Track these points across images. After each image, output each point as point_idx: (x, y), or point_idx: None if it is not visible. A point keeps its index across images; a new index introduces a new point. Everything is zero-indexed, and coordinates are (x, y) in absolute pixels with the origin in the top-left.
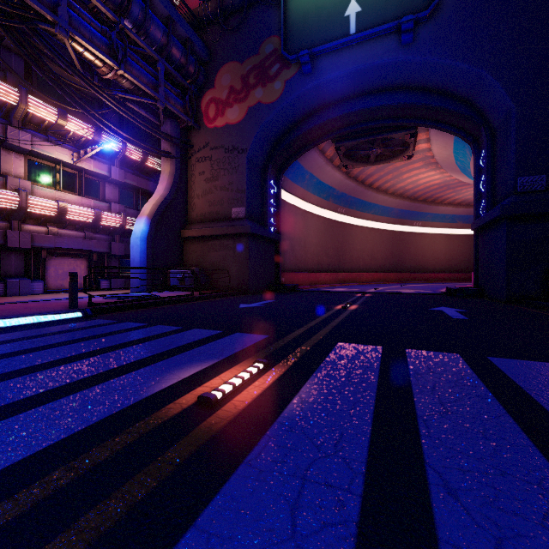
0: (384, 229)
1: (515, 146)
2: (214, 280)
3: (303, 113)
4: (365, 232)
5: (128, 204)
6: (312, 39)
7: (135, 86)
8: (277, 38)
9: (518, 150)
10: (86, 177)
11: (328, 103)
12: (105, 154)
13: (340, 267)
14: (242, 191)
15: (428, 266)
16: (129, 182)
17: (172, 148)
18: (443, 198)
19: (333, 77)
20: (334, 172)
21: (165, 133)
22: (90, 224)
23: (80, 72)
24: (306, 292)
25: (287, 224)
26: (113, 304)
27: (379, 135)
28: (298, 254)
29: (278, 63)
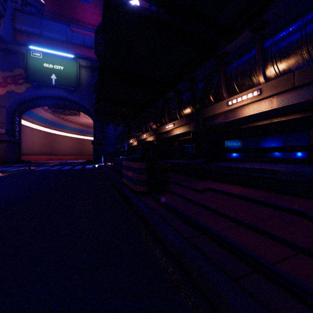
0: (74, 137)
1: (96, 127)
2: None
3: (34, 97)
4: (65, 138)
5: None
6: (38, 79)
7: None
8: (22, 70)
9: (96, 128)
10: None
11: (45, 97)
12: None
13: (52, 153)
14: (3, 123)
15: None
16: None
17: None
18: None
19: (47, 93)
20: (48, 114)
21: None
22: None
23: None
24: (35, 163)
25: (24, 134)
26: None
27: (66, 109)
28: (29, 147)
29: (23, 80)
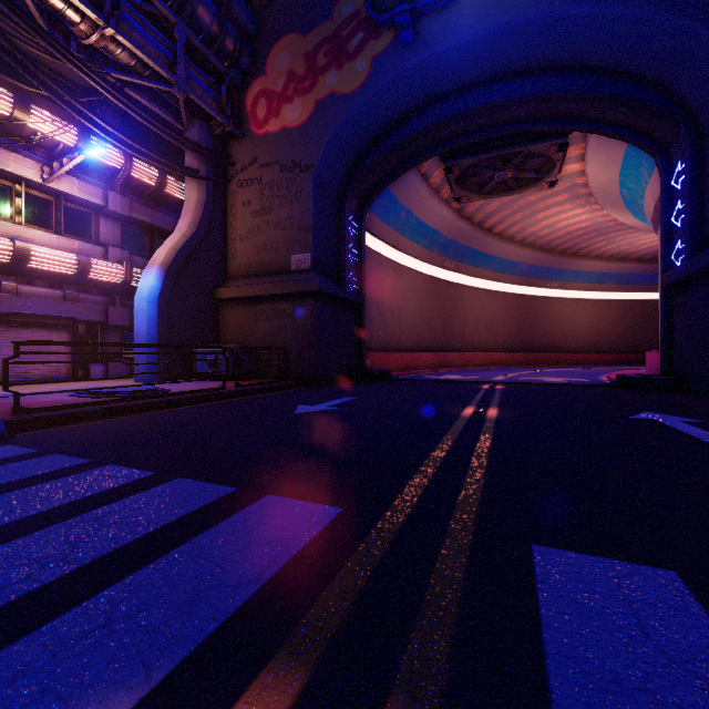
0: (507, 292)
1: None
2: (265, 363)
3: (398, 112)
4: (482, 295)
5: (137, 250)
6: None
7: (137, 60)
8: None
9: None
10: (67, 206)
11: (436, 95)
12: (100, 173)
13: (447, 344)
14: (306, 229)
15: (567, 343)
16: (137, 216)
17: (201, 165)
18: (590, 249)
19: (446, 49)
20: (440, 209)
21: (190, 140)
22: (72, 277)
23: (38, 25)
24: (404, 382)
25: (374, 282)
26: (66, 410)
27: (512, 147)
28: (389, 325)
29: (361, 32)
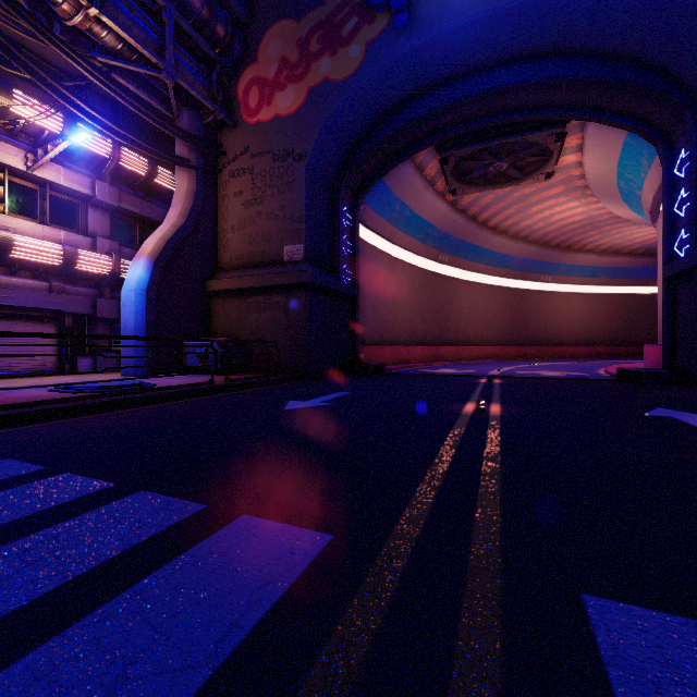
0: (501, 286)
1: None
2: (257, 356)
3: (393, 100)
4: (476, 289)
5: (127, 242)
6: None
7: (124, 43)
8: None
9: None
10: (53, 195)
11: (432, 82)
12: (88, 162)
13: (441, 338)
14: (299, 219)
15: (560, 337)
16: (126, 207)
17: (192, 154)
18: (583, 243)
19: (443, 33)
20: (435, 201)
21: (180, 128)
22: (58, 268)
23: (17, 3)
24: (398, 376)
25: (368, 275)
26: (37, 407)
27: (508, 136)
28: (383, 319)
29: (355, 17)
